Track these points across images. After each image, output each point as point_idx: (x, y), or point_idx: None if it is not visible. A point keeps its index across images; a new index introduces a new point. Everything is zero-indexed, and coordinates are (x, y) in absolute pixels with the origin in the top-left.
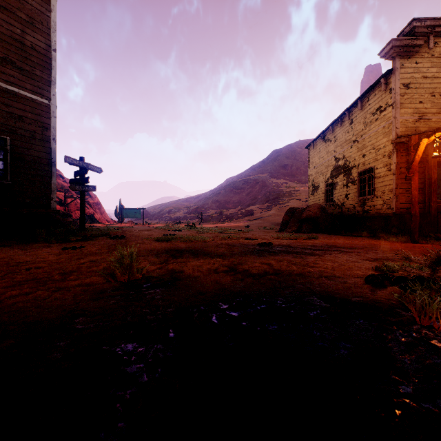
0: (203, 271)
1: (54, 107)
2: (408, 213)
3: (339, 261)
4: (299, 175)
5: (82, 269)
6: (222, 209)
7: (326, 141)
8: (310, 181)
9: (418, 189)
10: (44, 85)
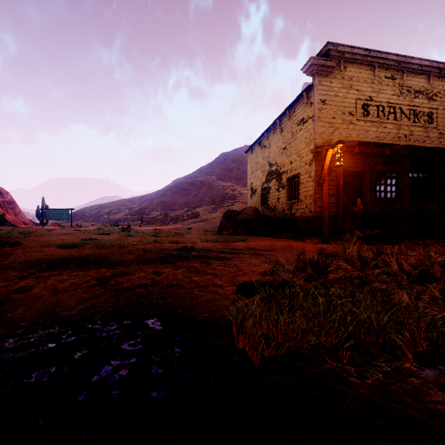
0: (59, 288)
1: None
2: None
3: (241, 265)
4: (244, 179)
5: None
6: (168, 210)
7: (262, 147)
8: (249, 185)
9: (332, 195)
10: None
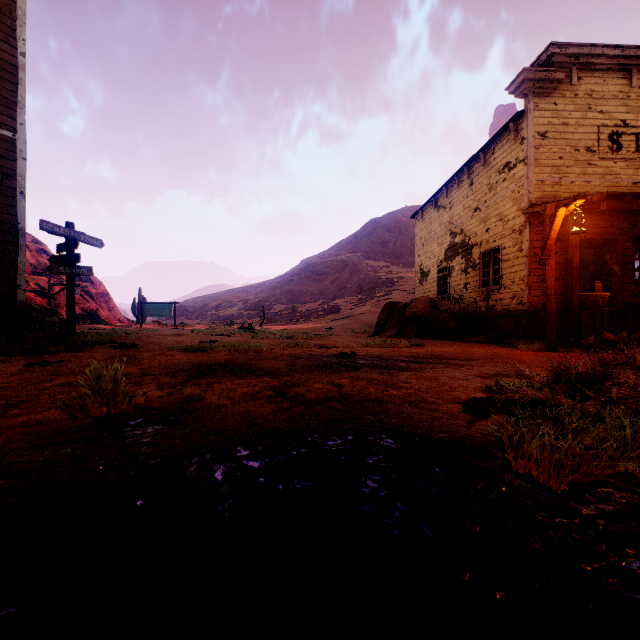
0: (235, 398)
1: (21, 143)
2: (545, 311)
3: (441, 379)
4: (405, 256)
5: (42, 397)
6: (295, 303)
7: (438, 208)
8: (418, 264)
9: (558, 277)
10: (5, 108)
